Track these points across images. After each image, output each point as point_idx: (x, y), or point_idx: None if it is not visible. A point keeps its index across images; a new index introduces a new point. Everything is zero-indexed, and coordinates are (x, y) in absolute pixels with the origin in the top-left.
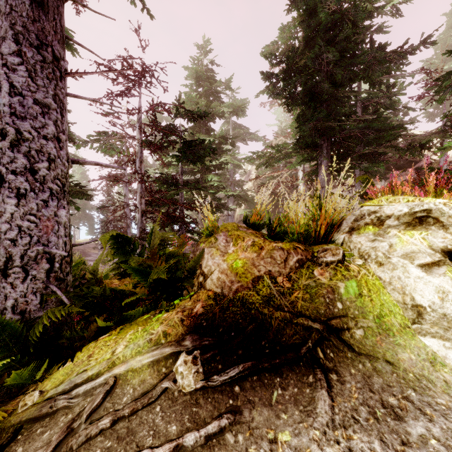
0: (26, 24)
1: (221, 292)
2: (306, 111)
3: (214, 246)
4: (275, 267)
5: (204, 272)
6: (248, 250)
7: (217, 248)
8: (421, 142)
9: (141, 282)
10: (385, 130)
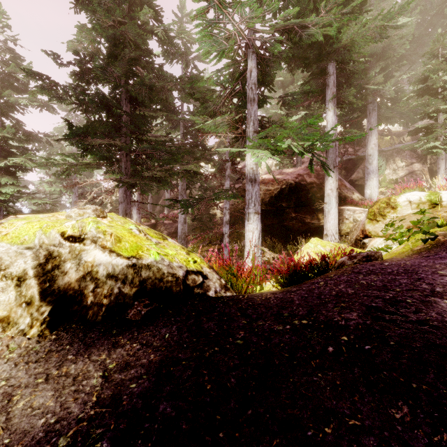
0: None
1: None
2: (96, 123)
3: None
4: None
5: None
6: None
7: None
8: (181, 170)
9: None
10: (174, 153)
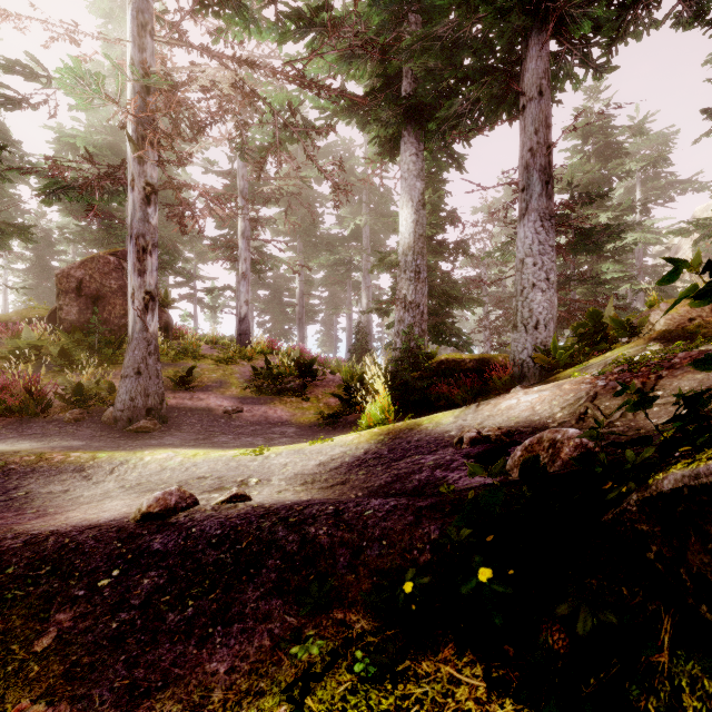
0: (545, 211)
1: (666, 328)
2: None
3: (658, 309)
4: (704, 313)
5: (652, 323)
6: (685, 308)
7: (660, 311)
8: None
9: (614, 326)
10: None
